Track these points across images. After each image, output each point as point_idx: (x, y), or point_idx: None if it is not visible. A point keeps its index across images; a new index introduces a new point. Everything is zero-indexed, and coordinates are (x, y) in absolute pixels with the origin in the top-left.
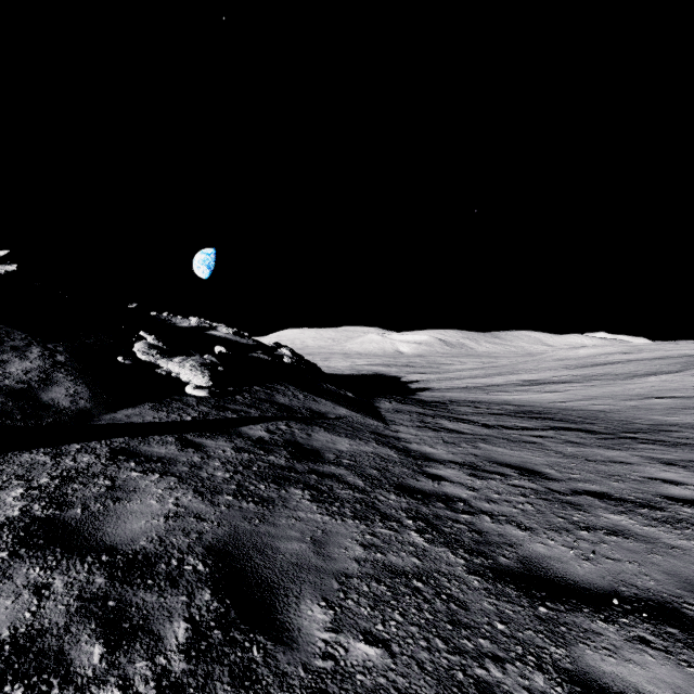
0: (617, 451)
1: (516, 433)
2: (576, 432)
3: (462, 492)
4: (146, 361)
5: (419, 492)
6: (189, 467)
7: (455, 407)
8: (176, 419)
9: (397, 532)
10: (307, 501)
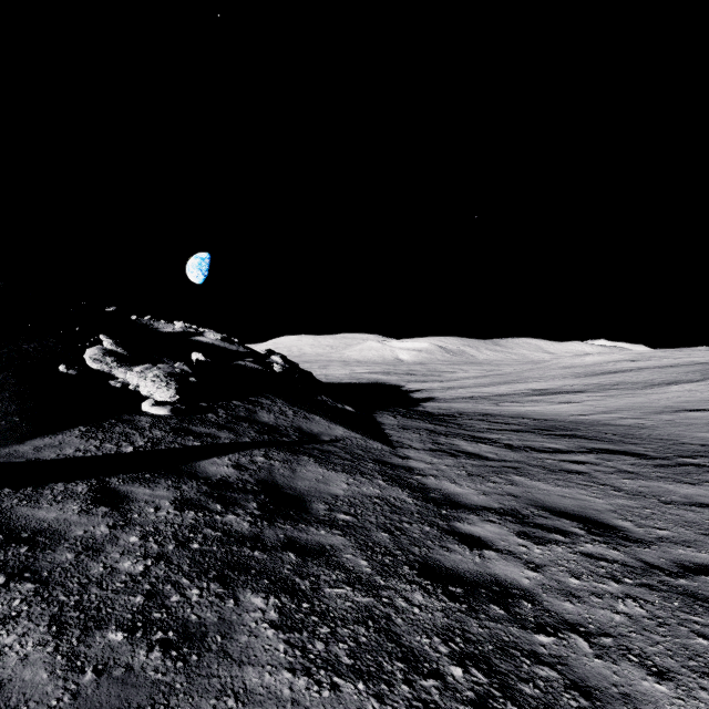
0: (691, 486)
1: (550, 457)
2: (621, 455)
3: (520, 575)
4: (100, 371)
5: (456, 580)
6: (76, 553)
7: (467, 421)
8: (109, 450)
9: None
10: (269, 629)
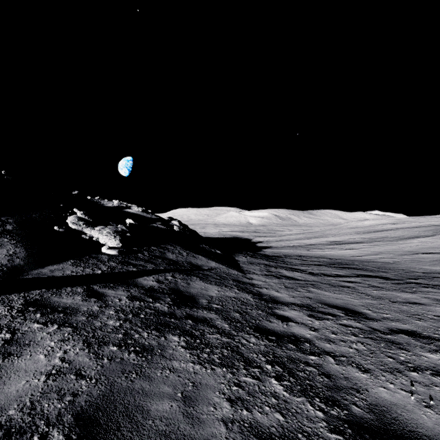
0: (410, 294)
1: (334, 279)
2: (375, 278)
3: (306, 333)
4: (76, 229)
5: (273, 334)
6: (86, 317)
7: (289, 259)
8: (89, 272)
9: (259, 381)
10: (182, 348)
